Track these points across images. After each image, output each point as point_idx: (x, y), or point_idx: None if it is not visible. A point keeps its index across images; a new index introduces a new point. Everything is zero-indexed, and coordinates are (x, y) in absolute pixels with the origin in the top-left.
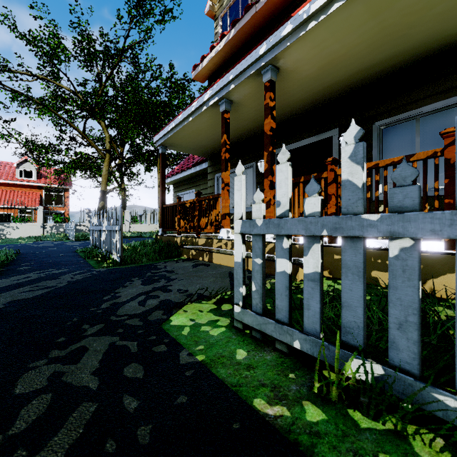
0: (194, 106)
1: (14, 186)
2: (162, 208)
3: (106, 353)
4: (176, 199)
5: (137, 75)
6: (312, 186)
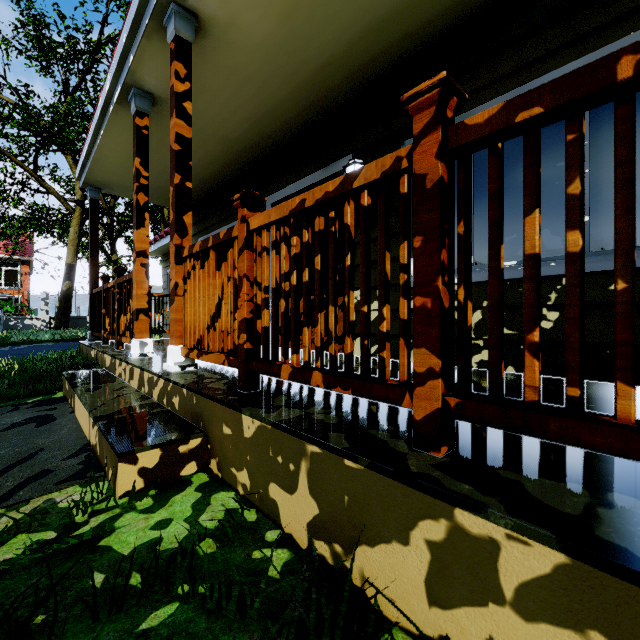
0: (99, 106)
1: None
2: (91, 296)
3: None
4: (165, 279)
5: None
6: None
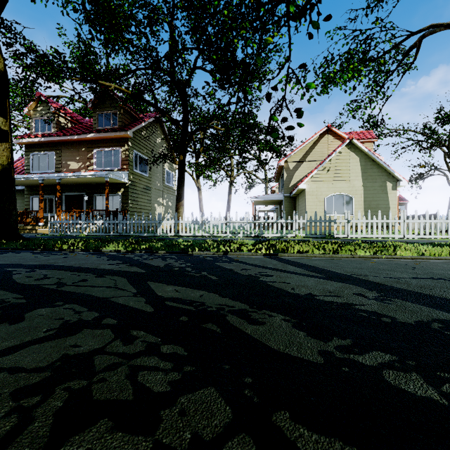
0: (25, 176)
1: None
2: None
3: (30, 236)
4: None
5: None
6: (59, 218)
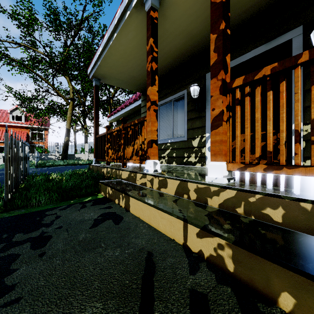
0: (117, 16)
1: (8, 126)
2: (95, 139)
3: None
4: None
5: (92, 40)
6: None
